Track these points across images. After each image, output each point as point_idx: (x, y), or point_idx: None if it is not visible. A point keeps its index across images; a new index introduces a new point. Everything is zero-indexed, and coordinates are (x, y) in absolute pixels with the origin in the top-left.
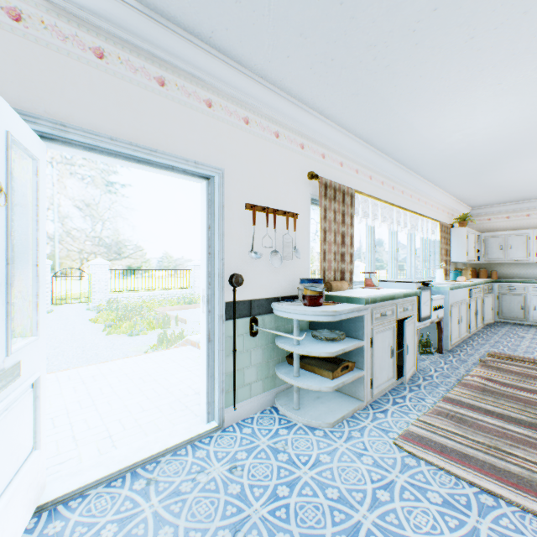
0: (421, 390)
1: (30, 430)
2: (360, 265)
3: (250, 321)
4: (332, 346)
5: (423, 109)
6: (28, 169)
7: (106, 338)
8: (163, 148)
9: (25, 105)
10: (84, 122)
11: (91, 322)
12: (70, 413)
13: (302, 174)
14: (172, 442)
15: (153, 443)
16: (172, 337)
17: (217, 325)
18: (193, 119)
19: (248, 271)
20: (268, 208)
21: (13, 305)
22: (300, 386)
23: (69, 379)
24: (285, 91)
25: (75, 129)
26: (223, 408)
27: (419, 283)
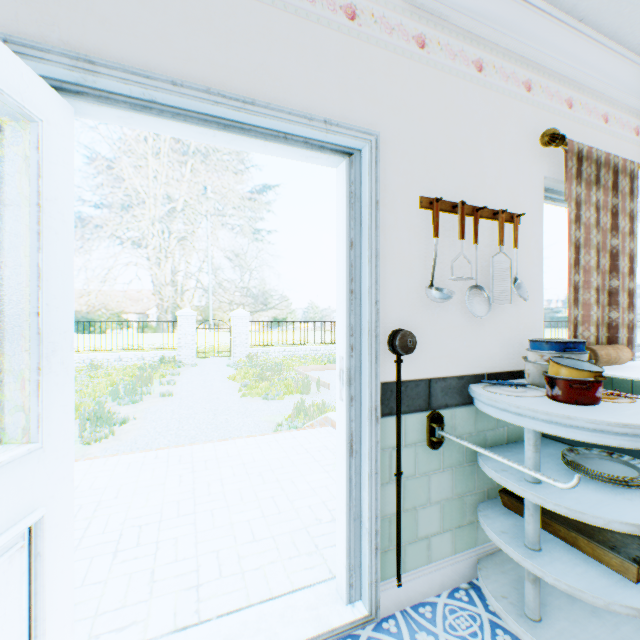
0: None
1: (14, 623)
2: None
3: (427, 420)
4: (634, 503)
5: None
6: (25, 140)
7: (239, 401)
8: (266, 99)
9: (27, 30)
10: (127, 56)
11: (228, 380)
12: (162, 521)
13: (527, 140)
14: (283, 639)
15: (252, 632)
16: (309, 409)
17: (366, 425)
18: (321, 43)
19: (424, 325)
20: (463, 203)
21: (4, 385)
22: (549, 581)
23: (178, 461)
24: None
25: (110, 68)
26: (377, 582)
27: None
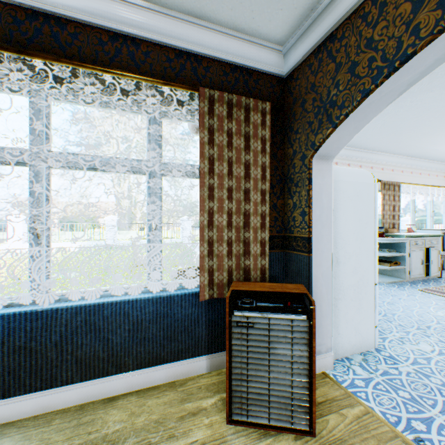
0: (440, 282)
1: None
2: (407, 219)
3: None
4: (389, 253)
5: (440, 145)
6: None
7: None
8: None
9: None
10: None
11: None
12: None
13: None
14: None
15: None
16: None
17: None
18: None
19: None
20: None
21: None
22: None
23: None
24: (365, 149)
25: None
26: None
27: (443, 230)
